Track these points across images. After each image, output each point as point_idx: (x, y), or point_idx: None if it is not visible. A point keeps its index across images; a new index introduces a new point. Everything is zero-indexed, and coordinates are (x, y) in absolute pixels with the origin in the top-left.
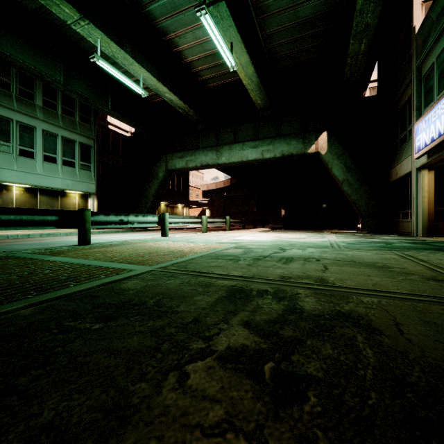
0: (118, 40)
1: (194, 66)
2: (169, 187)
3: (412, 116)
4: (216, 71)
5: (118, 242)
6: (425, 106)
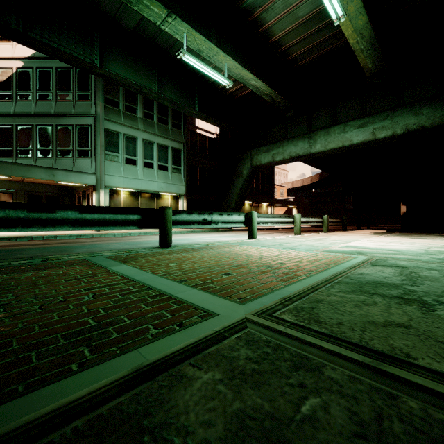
0: (203, 32)
1: (283, 44)
2: (253, 186)
3: None
4: (309, 43)
5: (200, 245)
6: None
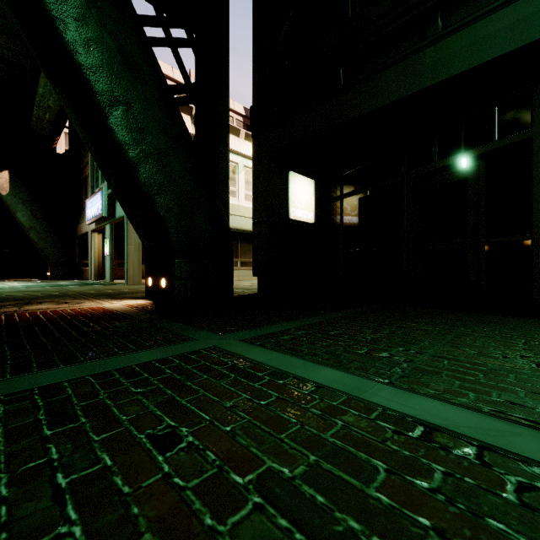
0: None
1: None
2: None
3: (89, 190)
4: None
5: None
6: (96, 188)
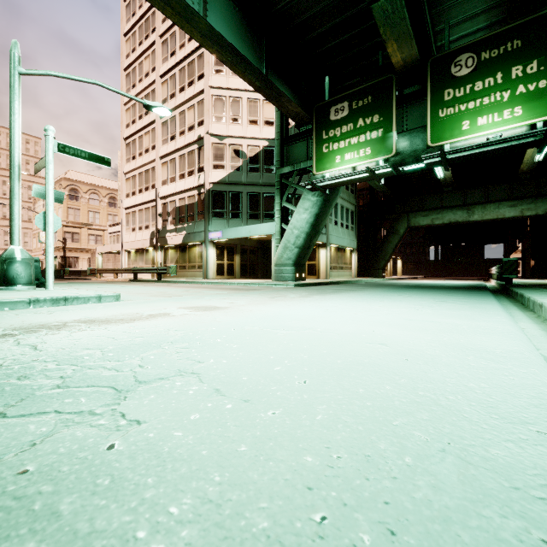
0: None
1: None
2: (382, 240)
3: None
4: None
5: None
6: None
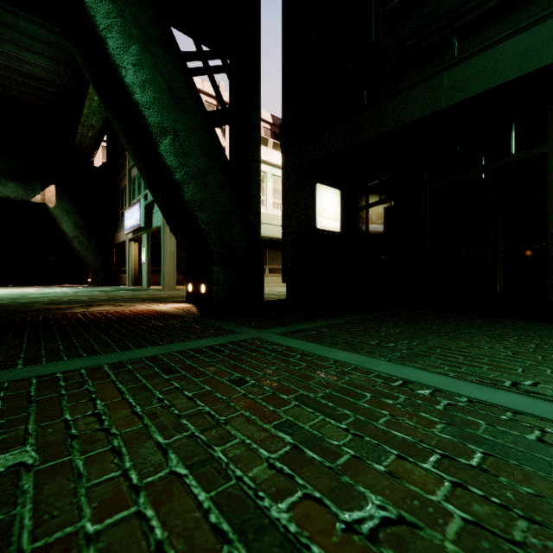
0: None
1: None
2: None
3: (126, 201)
4: None
5: None
6: (133, 199)
